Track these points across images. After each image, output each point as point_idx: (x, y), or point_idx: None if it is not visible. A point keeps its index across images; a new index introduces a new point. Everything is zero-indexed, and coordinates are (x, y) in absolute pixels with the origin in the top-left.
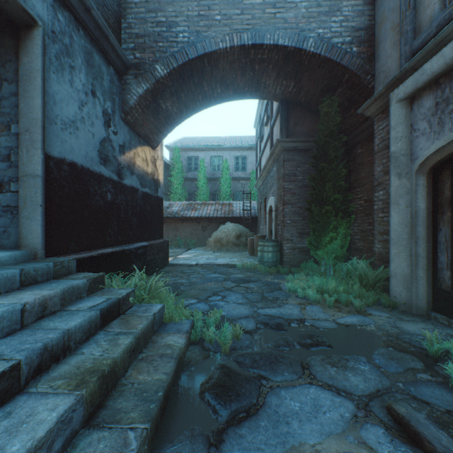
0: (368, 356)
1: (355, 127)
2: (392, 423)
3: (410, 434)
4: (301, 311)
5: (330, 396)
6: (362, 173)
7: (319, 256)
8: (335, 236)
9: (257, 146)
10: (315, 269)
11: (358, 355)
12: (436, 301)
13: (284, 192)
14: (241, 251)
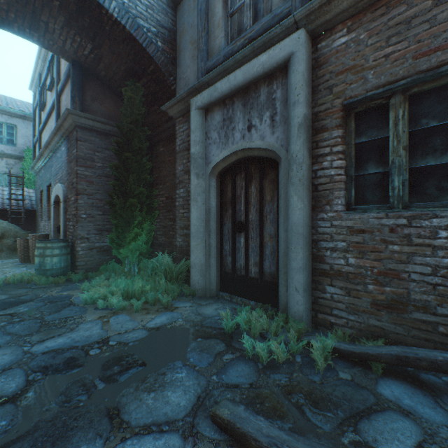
0: (183, 358)
1: (159, 124)
2: (219, 434)
3: (236, 438)
4: (104, 327)
5: (152, 442)
6: (165, 171)
7: (123, 255)
8: (140, 232)
9: (36, 115)
10: (118, 269)
11: (174, 361)
12: (223, 283)
13: (79, 178)
14: (4, 259)
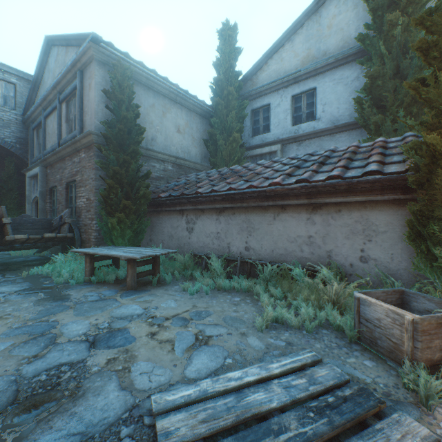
0: None
1: None
2: None
3: None
4: None
5: None
6: None
7: None
8: None
9: None
10: None
11: None
12: None
13: None
14: None
